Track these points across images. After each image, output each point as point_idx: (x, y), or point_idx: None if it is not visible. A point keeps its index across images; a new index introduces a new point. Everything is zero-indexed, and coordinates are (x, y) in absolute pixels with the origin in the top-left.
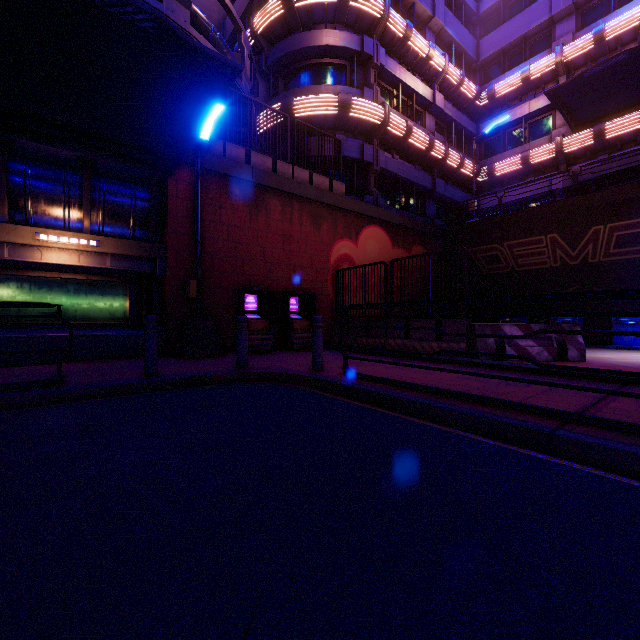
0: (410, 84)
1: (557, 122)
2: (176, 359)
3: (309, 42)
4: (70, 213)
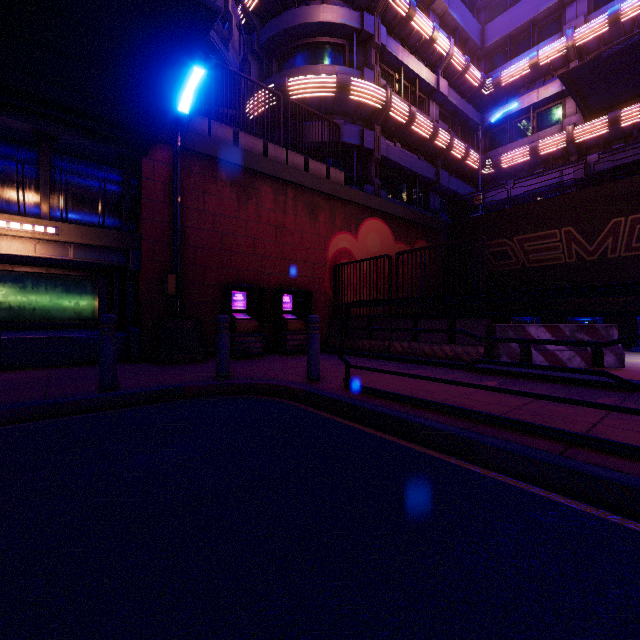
0: (413, 68)
1: (567, 111)
2: (150, 365)
3: (305, 18)
4: (25, 195)
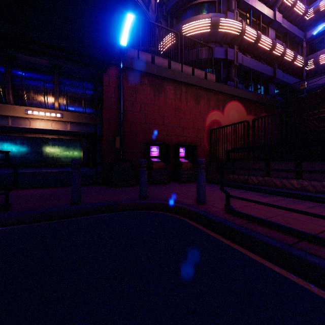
0: (258, 8)
1: None
2: (105, 187)
3: None
4: (47, 98)
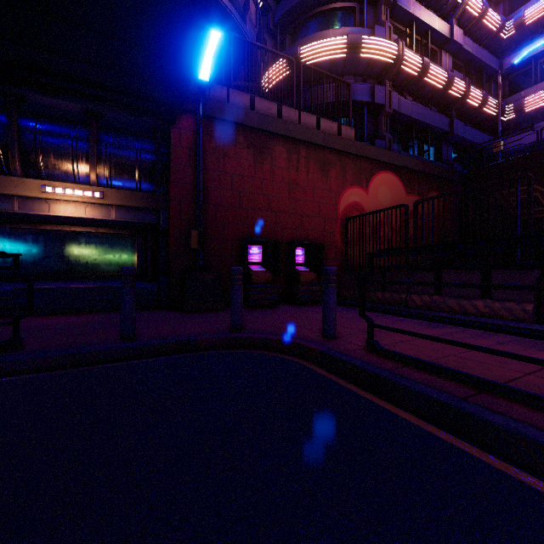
0: (425, 20)
1: None
2: (175, 313)
3: None
4: (78, 166)
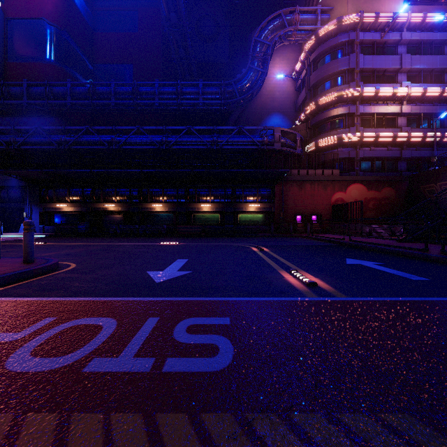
0: (382, 111)
1: None
2: (277, 233)
3: (325, 116)
4: (254, 198)
